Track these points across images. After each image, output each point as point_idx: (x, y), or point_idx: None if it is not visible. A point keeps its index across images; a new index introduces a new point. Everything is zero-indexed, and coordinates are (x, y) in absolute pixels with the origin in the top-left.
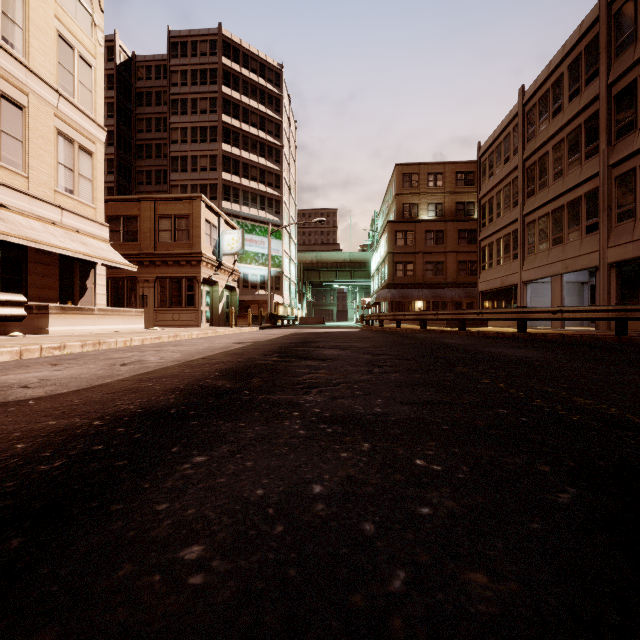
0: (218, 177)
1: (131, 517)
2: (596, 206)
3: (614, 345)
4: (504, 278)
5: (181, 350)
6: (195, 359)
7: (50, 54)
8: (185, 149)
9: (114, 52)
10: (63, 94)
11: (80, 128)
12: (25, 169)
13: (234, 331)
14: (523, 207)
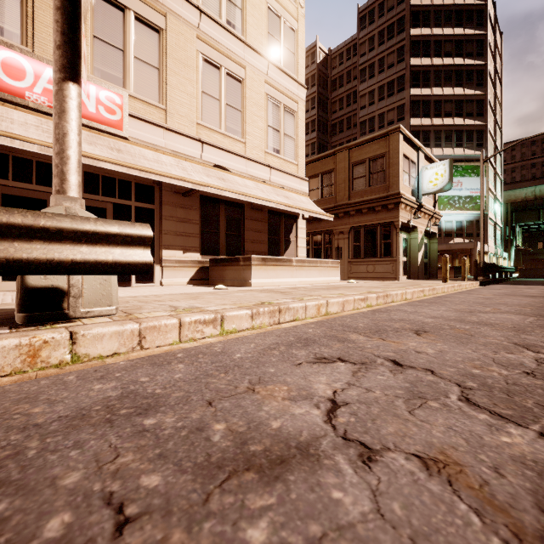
0: (406, 125)
1: None
2: None
3: None
4: None
5: (479, 377)
6: None
7: (261, 27)
8: (372, 110)
9: (315, 55)
10: (271, 61)
11: (285, 90)
12: (243, 136)
13: (453, 287)
14: None
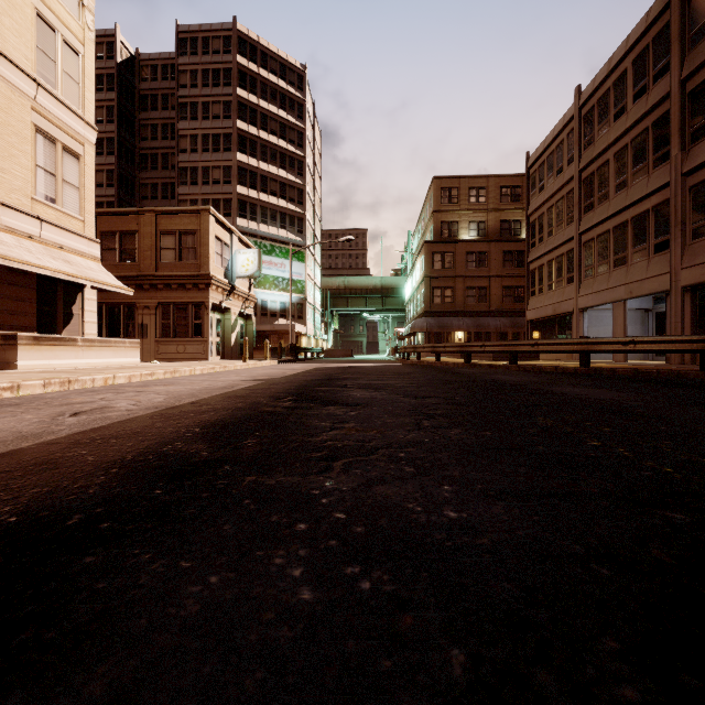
0: (233, 191)
1: None
2: (666, 221)
3: None
4: (557, 305)
5: (170, 391)
6: (180, 405)
7: (26, 36)
8: (195, 159)
9: (114, 48)
10: (43, 84)
11: (64, 126)
12: None
13: (248, 365)
14: (579, 224)
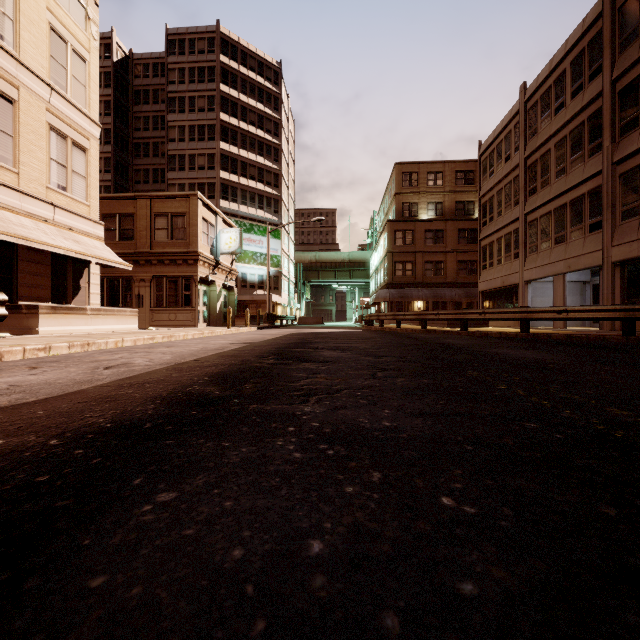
0: (216, 176)
1: (48, 602)
2: (600, 204)
3: (624, 346)
4: (505, 278)
5: (173, 351)
6: (186, 361)
7: (42, 47)
8: (183, 147)
9: (111, 49)
10: (55, 88)
11: (73, 123)
12: (15, 165)
13: (231, 331)
14: (524, 206)
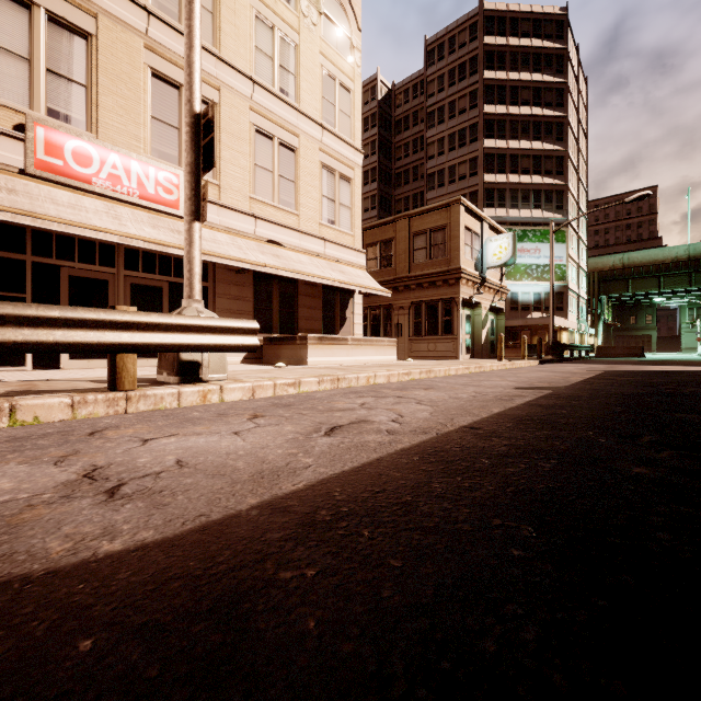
0: (479, 182)
1: None
2: None
3: None
4: None
5: (432, 399)
6: (455, 429)
7: (316, 91)
8: (442, 161)
9: (376, 90)
10: (326, 127)
11: (340, 157)
12: (296, 207)
13: (504, 365)
14: None
